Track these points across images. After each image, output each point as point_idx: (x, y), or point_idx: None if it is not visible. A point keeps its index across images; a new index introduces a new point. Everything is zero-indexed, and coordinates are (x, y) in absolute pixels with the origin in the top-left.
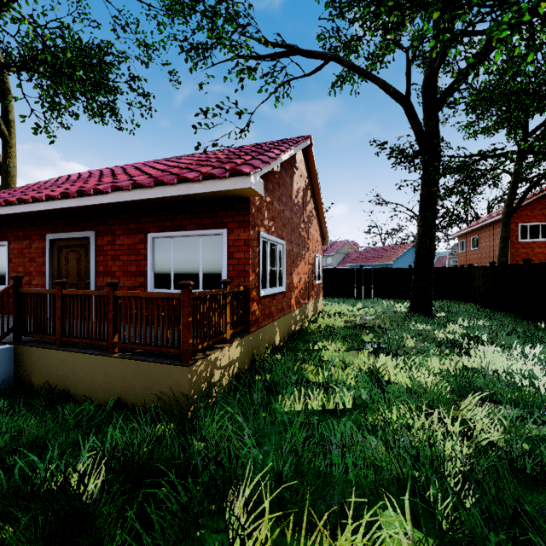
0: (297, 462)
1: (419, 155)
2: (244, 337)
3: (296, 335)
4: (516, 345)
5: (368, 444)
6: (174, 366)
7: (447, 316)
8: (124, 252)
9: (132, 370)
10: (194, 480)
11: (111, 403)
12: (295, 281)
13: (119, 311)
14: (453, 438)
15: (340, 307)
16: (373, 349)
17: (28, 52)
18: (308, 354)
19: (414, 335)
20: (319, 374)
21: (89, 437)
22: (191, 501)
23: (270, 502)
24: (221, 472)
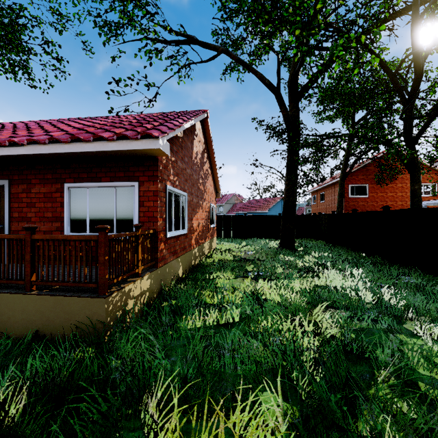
0: (199, 366)
1: (286, 132)
2: (153, 271)
3: (195, 268)
4: (348, 269)
5: (251, 346)
6: (92, 298)
7: (304, 249)
8: (40, 200)
9: (51, 305)
10: (113, 392)
11: (29, 336)
12: (195, 225)
13: (36, 253)
14: (308, 335)
15: (230, 245)
16: (254, 276)
17: None
18: (205, 282)
19: (282, 264)
20: (214, 297)
21: (6, 369)
22: (110, 409)
23: (177, 400)
24: (136, 382)
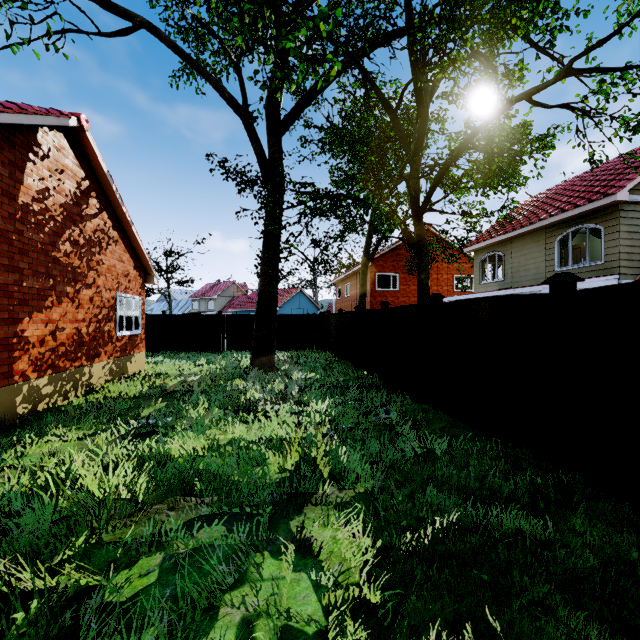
0: None
1: (261, 183)
2: None
3: (28, 420)
4: (317, 400)
5: None
6: None
7: (288, 368)
8: None
9: None
10: None
11: None
12: (34, 333)
13: None
14: None
15: (172, 365)
16: (132, 429)
17: None
18: None
19: (212, 400)
20: None
21: None
22: None
23: None
24: None
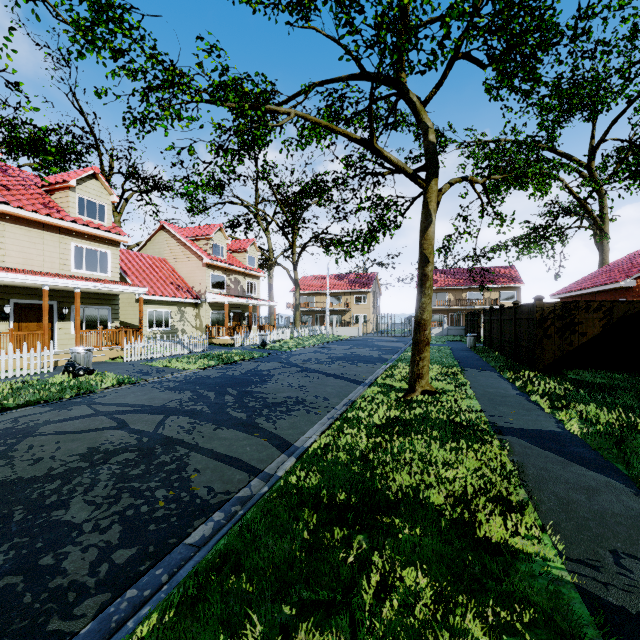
0: None
1: None
2: None
3: None
4: None
5: None
6: None
7: None
8: None
9: None
10: None
11: None
12: None
13: None
14: None
15: None
16: None
17: (620, 154)
18: None
19: None
20: None
21: None
22: None
23: None
24: None
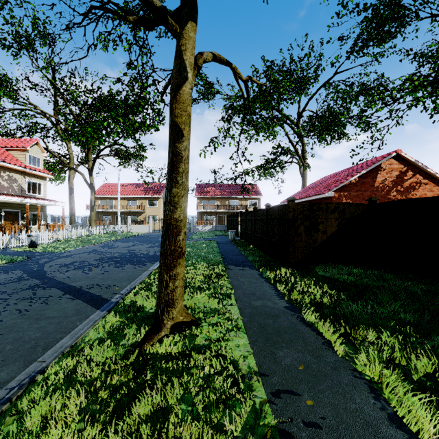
0: None
1: None
2: None
3: None
4: None
5: None
6: None
7: None
8: None
9: None
10: None
11: None
12: None
13: None
14: None
15: None
16: None
17: (311, 120)
18: None
19: None
20: None
21: None
22: None
23: None
24: None
